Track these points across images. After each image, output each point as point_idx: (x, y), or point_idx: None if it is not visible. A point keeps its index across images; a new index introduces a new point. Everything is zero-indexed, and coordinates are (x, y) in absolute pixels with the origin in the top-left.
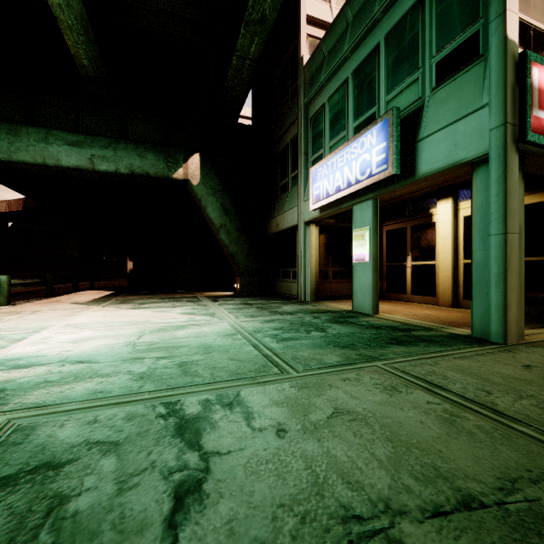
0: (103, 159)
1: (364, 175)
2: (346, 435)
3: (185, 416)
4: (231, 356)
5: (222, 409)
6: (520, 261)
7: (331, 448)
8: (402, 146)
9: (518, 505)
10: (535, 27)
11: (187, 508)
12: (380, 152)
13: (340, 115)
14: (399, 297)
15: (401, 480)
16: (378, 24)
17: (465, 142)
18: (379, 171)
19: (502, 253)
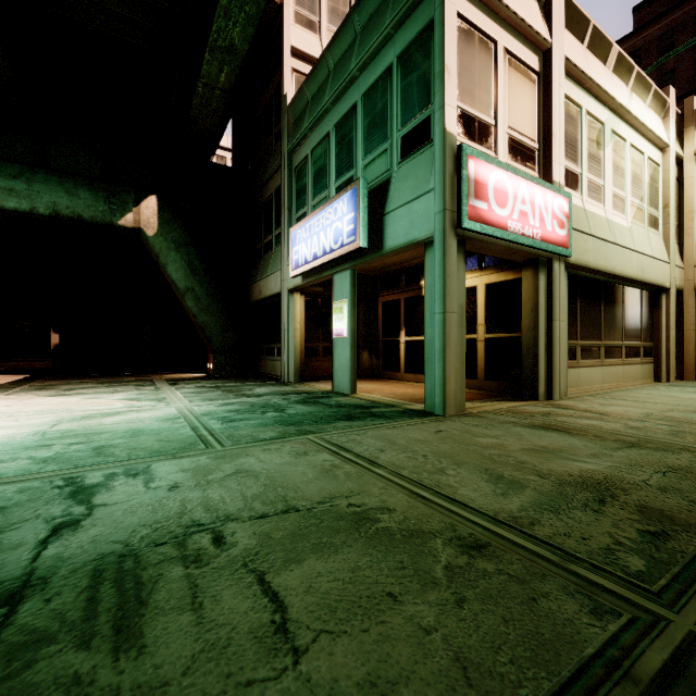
0: (10, 193)
1: (337, 244)
2: (231, 485)
3: (84, 486)
4: (161, 438)
5: (125, 478)
6: (462, 338)
7: (212, 493)
8: (373, 217)
9: (322, 508)
10: (480, 119)
11: (61, 534)
12: (350, 222)
13: (323, 171)
14: (393, 376)
15: (251, 505)
16: (356, 81)
17: (418, 222)
18: (349, 242)
19: (442, 331)
